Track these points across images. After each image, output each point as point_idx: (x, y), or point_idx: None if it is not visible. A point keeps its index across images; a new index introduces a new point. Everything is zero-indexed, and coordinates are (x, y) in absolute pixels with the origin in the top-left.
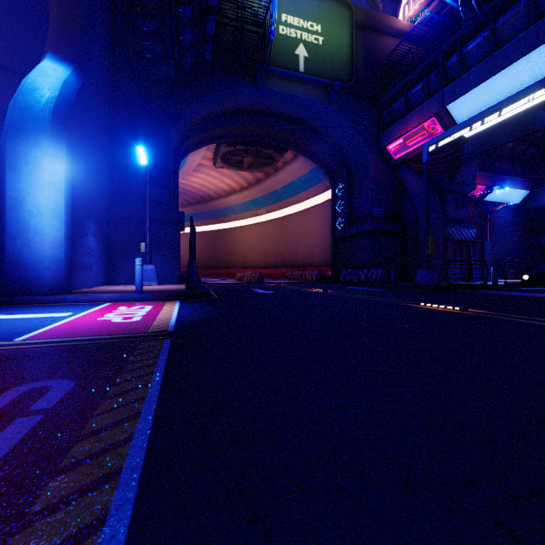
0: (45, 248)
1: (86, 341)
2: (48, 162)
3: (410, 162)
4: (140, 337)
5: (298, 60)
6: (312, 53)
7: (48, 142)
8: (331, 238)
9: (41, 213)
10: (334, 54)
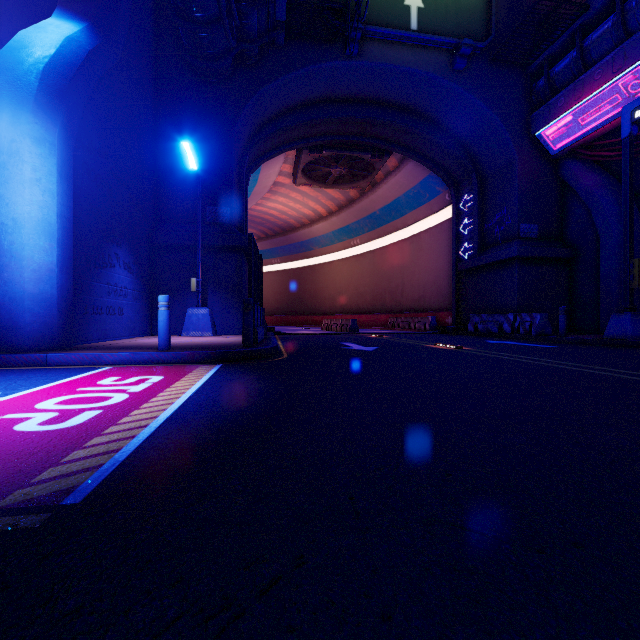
0: (25, 280)
1: None
2: (29, 148)
3: (583, 150)
4: None
5: (409, 13)
6: (430, 1)
7: (30, 118)
8: (453, 271)
9: (19, 226)
10: (462, 1)
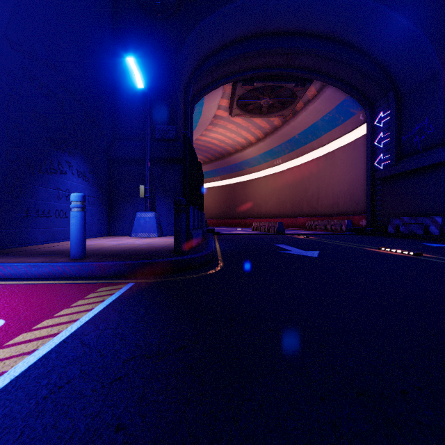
0: None
1: None
2: None
3: None
4: None
5: None
6: None
7: None
8: (367, 180)
9: None
10: None
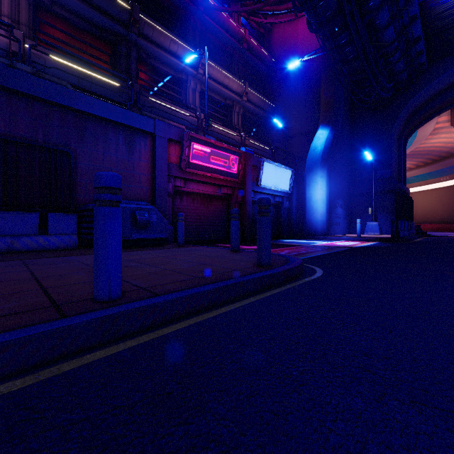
0: (318, 216)
1: (327, 246)
2: (319, 180)
3: None
4: (342, 247)
5: None
6: None
7: (319, 171)
8: None
9: (317, 202)
10: None
